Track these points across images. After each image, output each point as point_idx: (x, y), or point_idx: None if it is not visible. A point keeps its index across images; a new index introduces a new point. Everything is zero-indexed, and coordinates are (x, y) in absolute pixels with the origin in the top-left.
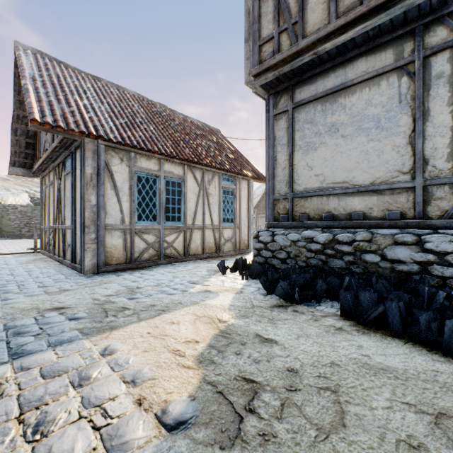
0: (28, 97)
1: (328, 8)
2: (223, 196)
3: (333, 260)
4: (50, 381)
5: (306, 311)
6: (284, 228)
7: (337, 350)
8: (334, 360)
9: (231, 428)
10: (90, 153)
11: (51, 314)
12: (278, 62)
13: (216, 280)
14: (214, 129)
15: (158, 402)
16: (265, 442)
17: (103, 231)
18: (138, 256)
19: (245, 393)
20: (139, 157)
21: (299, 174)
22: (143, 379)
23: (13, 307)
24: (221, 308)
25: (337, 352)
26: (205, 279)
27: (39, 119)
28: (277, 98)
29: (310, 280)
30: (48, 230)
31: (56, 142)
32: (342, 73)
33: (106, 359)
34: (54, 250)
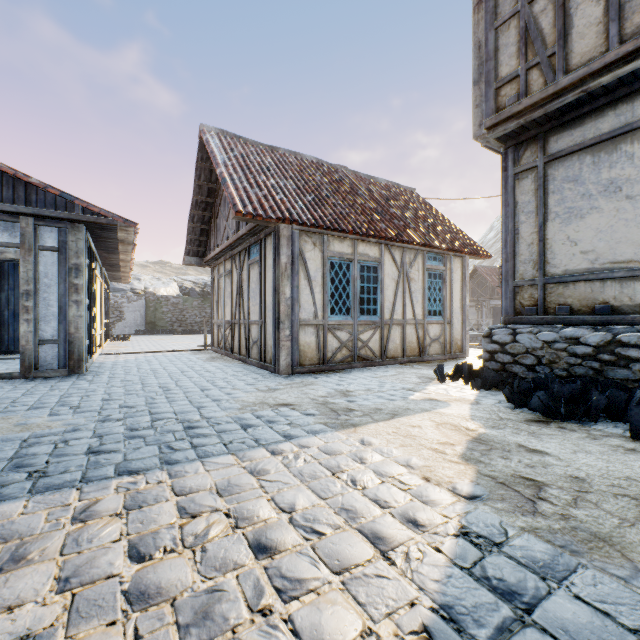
0: (228, 187)
1: (606, 30)
2: (428, 281)
3: (612, 369)
4: (335, 457)
5: (577, 429)
6: (532, 325)
7: (632, 468)
8: (629, 476)
9: (526, 506)
10: (285, 241)
11: (284, 409)
12: (525, 108)
13: (437, 389)
14: (407, 189)
15: (443, 481)
16: (566, 518)
17: (297, 327)
18: (331, 357)
19: (529, 487)
20: (332, 240)
21: (554, 251)
22: (417, 465)
23: (243, 400)
24: (460, 417)
25: (632, 469)
26: (421, 386)
27: (242, 211)
28: (520, 151)
29: (579, 393)
30: (223, 325)
31: (244, 230)
32: (628, 109)
33: (370, 448)
34: (233, 348)
